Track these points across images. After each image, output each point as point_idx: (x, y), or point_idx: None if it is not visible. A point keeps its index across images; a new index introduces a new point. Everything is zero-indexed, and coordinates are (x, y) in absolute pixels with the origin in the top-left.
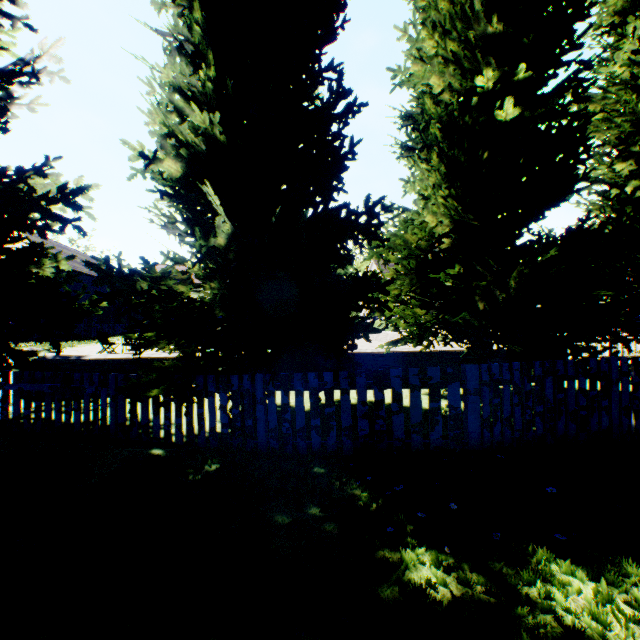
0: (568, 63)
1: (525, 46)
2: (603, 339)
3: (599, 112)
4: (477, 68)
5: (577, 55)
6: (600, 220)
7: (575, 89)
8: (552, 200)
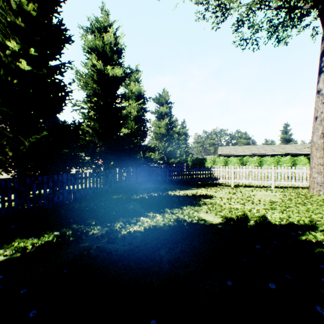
0: (57, 58)
1: (37, 41)
2: (75, 168)
3: (74, 83)
4: (11, 37)
5: (59, 57)
6: (85, 123)
7: (60, 70)
8: (56, 111)
